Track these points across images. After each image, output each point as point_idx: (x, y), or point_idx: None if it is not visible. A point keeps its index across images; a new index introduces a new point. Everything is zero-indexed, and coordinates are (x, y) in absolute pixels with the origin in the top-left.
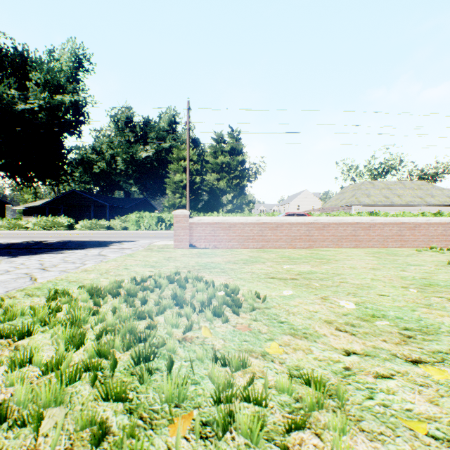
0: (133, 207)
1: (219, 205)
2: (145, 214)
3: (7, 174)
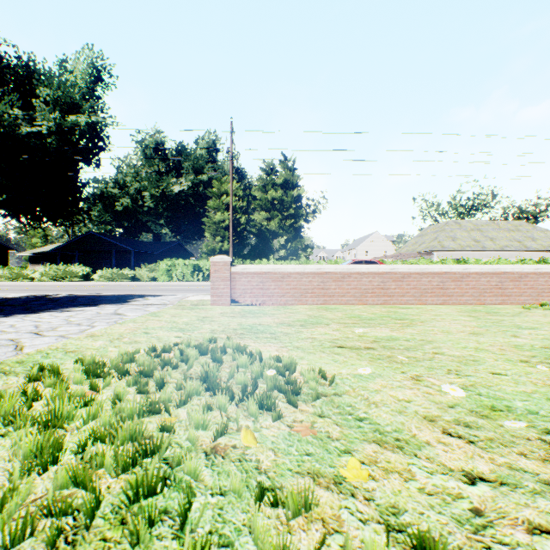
0: (163, 253)
1: (269, 251)
2: (178, 262)
3: (9, 212)
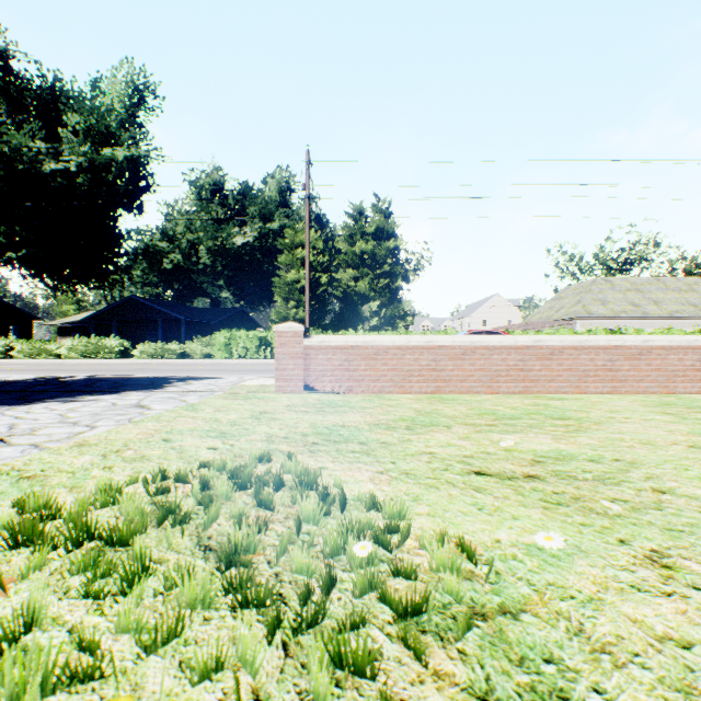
0: (223, 323)
1: (357, 319)
2: (239, 334)
3: (30, 271)
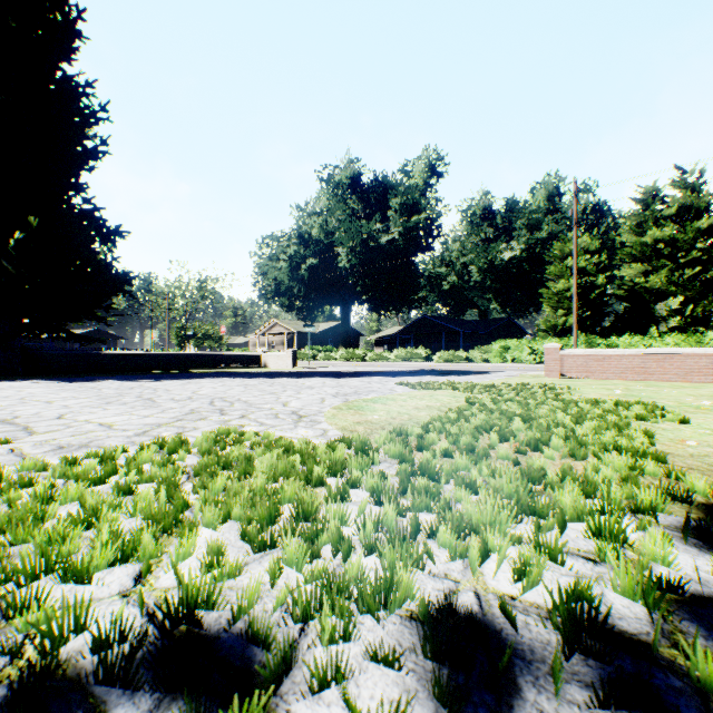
0: (491, 332)
1: (647, 320)
2: (510, 343)
3: (371, 306)
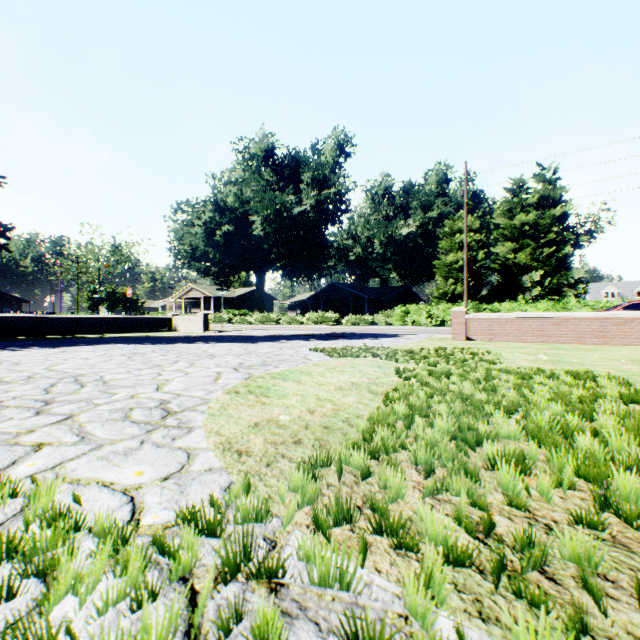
0: (392, 299)
1: (516, 290)
2: (410, 308)
3: (285, 273)
